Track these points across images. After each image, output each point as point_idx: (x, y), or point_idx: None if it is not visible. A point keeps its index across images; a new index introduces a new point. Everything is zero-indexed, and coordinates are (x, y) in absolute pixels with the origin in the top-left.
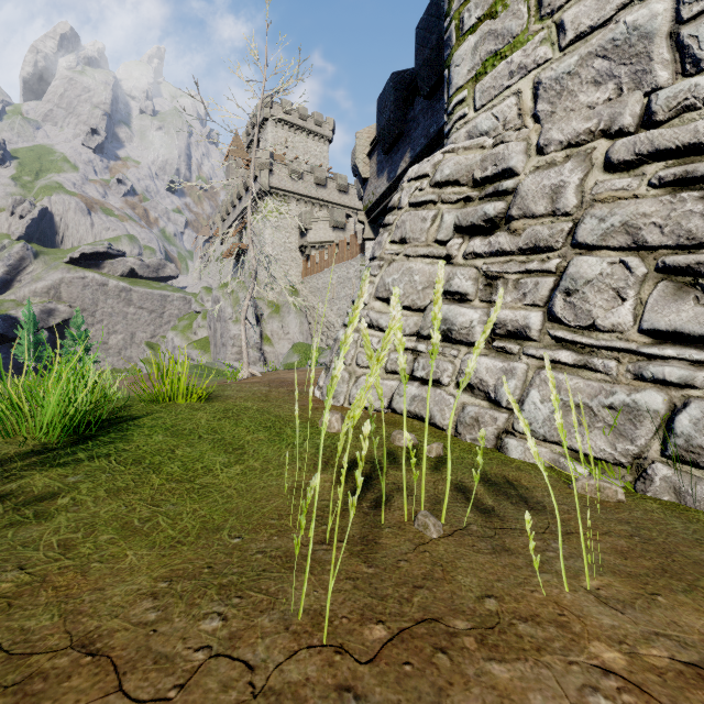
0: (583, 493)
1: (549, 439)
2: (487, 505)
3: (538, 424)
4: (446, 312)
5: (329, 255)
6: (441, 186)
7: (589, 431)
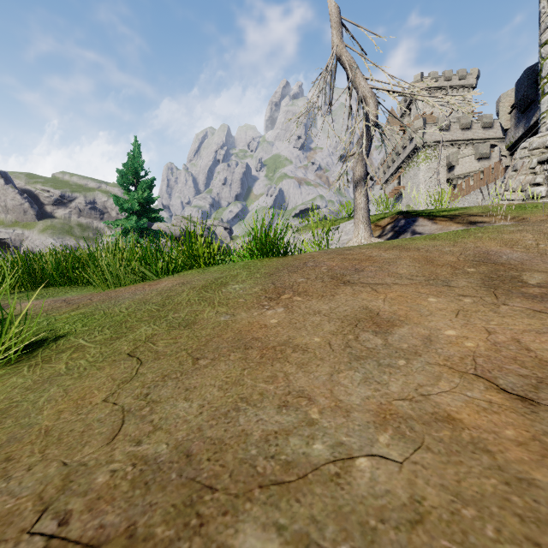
0: None
1: None
2: None
3: None
4: (532, 190)
5: (474, 181)
6: (531, 150)
7: None
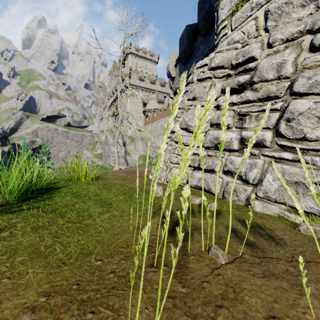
0: (305, 233)
1: (278, 201)
2: (250, 240)
3: (271, 192)
4: (217, 134)
5: (156, 115)
6: (214, 69)
7: (303, 197)
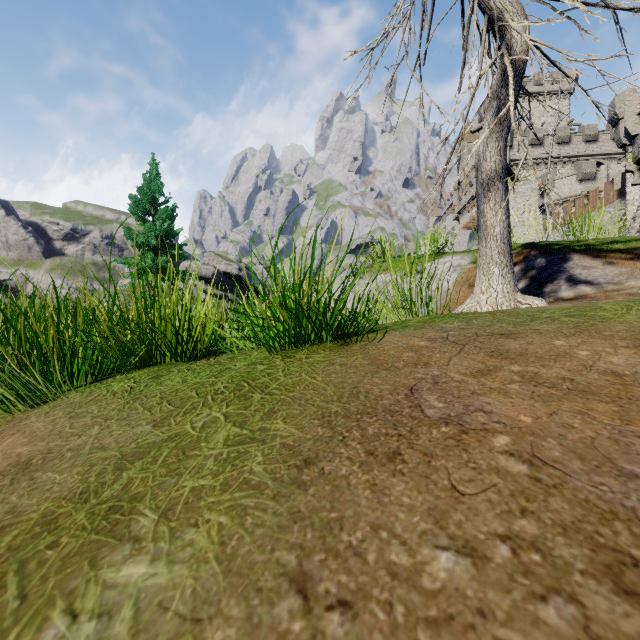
0: None
1: None
2: None
3: None
4: None
5: (576, 208)
6: None
7: None
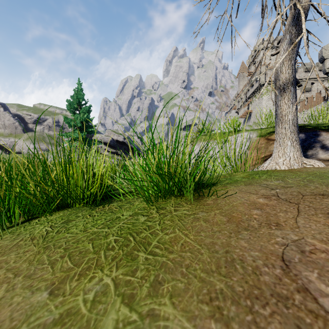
0: None
1: None
2: None
3: None
4: None
5: (300, 106)
6: None
7: None
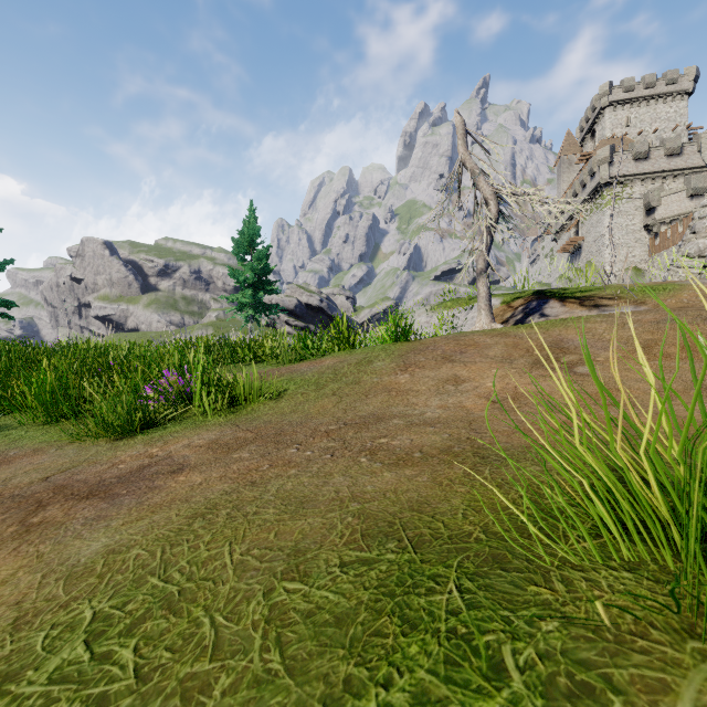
0: None
1: None
2: None
3: None
4: None
5: (683, 228)
6: None
7: None
